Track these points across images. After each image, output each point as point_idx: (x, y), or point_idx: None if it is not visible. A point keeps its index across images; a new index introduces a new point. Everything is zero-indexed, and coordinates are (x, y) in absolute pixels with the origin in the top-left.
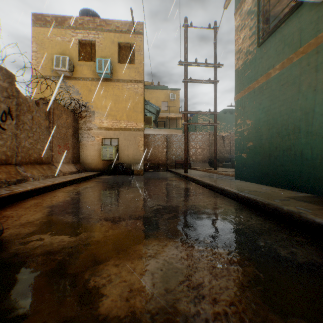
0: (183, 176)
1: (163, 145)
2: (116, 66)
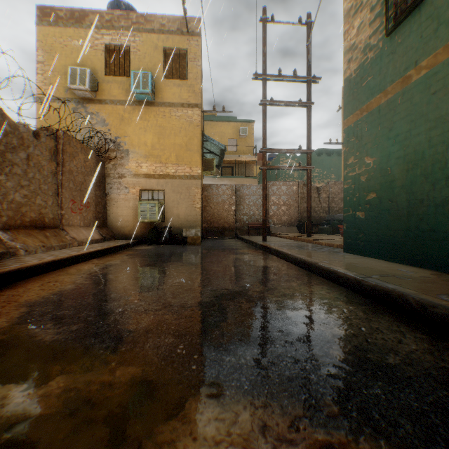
0: (261, 246)
1: (230, 200)
2: (160, 84)
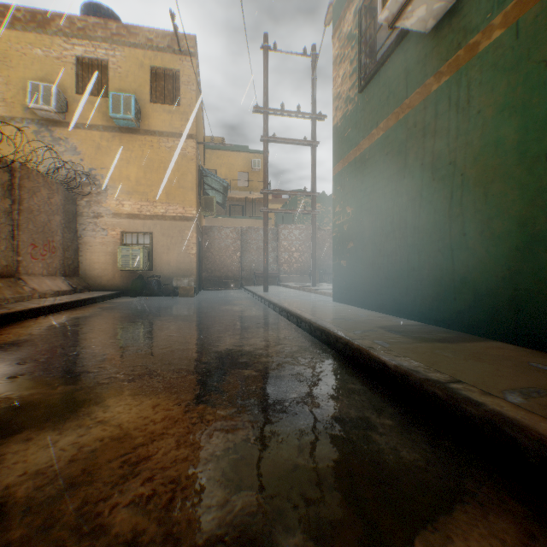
0: (259, 297)
1: (234, 245)
2: (147, 108)
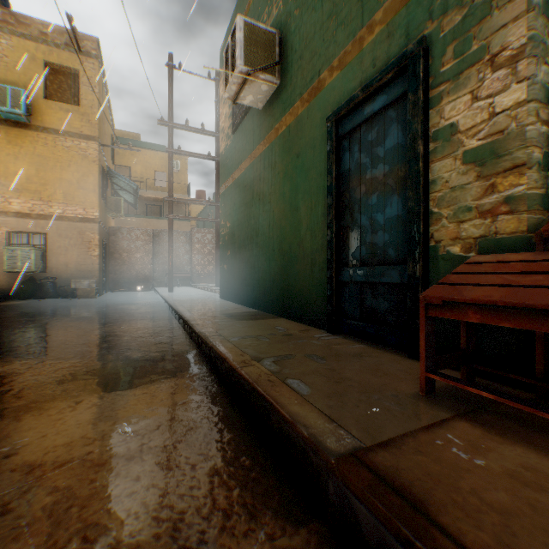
0: (161, 297)
1: (146, 247)
2: (41, 104)
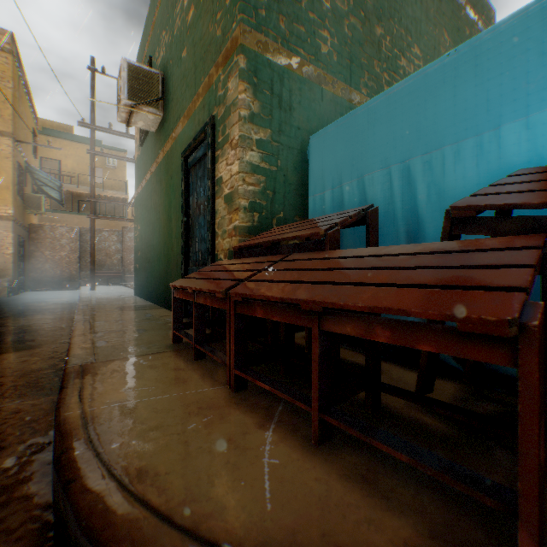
0: None
1: (72, 245)
2: None
